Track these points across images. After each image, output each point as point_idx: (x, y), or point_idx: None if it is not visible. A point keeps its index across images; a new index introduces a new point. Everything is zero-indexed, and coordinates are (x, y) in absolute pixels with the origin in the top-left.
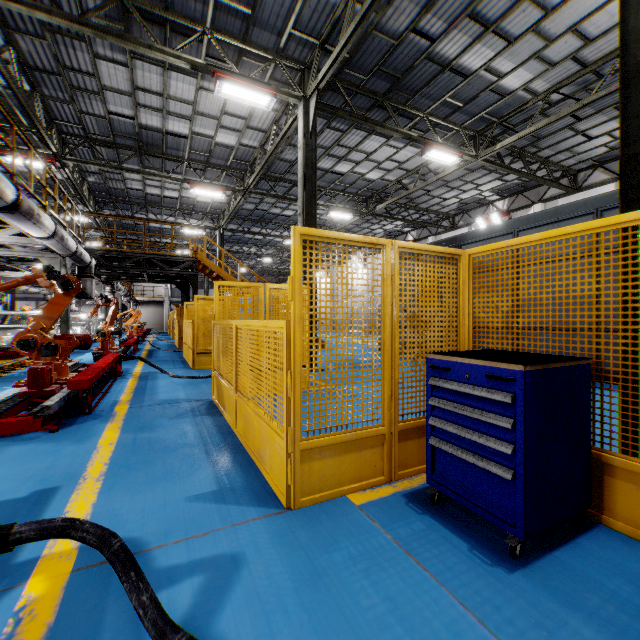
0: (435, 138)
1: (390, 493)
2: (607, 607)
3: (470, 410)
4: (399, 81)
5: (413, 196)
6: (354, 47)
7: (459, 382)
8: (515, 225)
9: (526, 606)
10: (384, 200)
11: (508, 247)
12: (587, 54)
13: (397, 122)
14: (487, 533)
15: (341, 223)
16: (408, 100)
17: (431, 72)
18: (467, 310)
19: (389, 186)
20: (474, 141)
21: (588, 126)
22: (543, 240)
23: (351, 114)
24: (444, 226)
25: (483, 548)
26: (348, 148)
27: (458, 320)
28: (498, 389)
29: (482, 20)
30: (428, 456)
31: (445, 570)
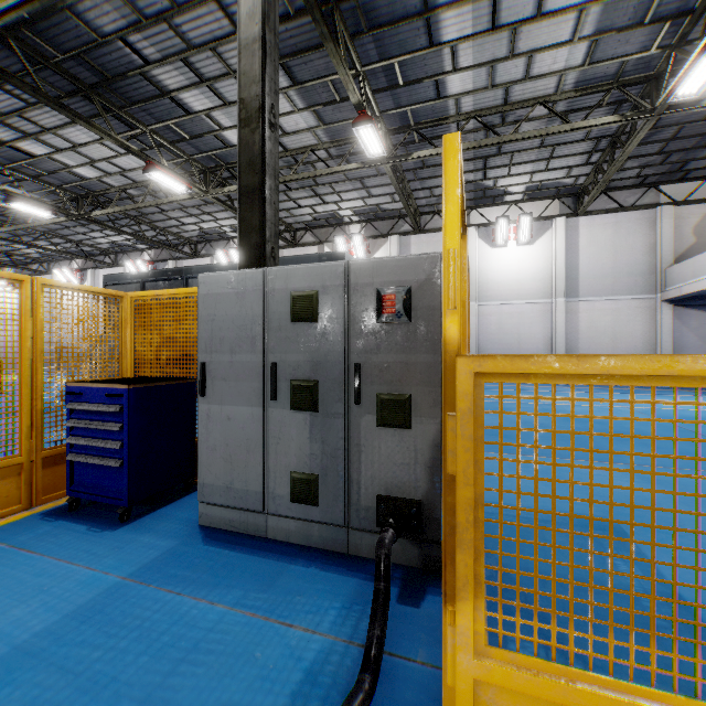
0: (161, 159)
1: (26, 516)
2: (170, 525)
3: (96, 423)
4: (110, 81)
5: (146, 211)
6: (38, 12)
7: (91, 403)
8: (233, 268)
9: (113, 543)
10: (104, 206)
11: (158, 296)
12: (286, 142)
13: (110, 125)
14: (112, 515)
15: (38, 218)
16: (125, 106)
17: (150, 91)
18: (129, 344)
19: (111, 191)
20: (205, 176)
21: (297, 196)
22: (178, 295)
23: (37, 90)
24: (185, 252)
25: (102, 524)
26: (40, 126)
27: (121, 353)
28: (116, 404)
29: (197, 71)
30: (68, 471)
31: (56, 547)
